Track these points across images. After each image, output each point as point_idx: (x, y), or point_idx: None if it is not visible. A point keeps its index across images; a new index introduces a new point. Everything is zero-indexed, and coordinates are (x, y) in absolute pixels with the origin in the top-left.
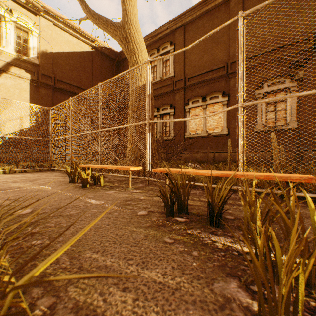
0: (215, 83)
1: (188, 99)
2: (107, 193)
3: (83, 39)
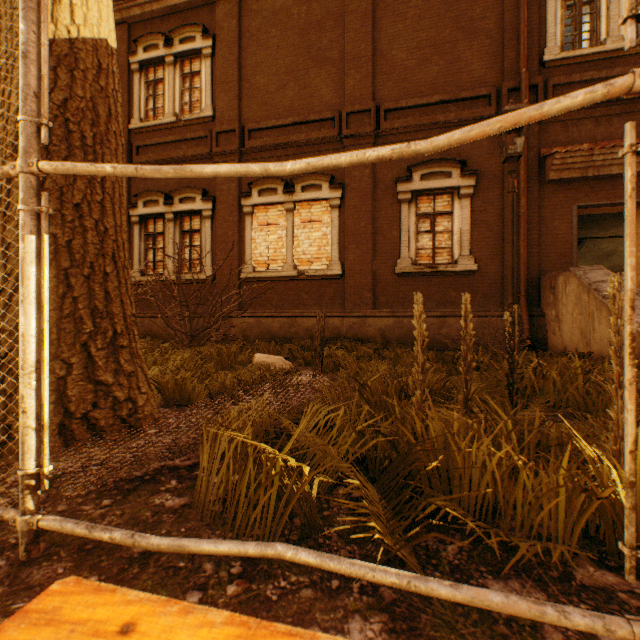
0: (313, 154)
1: (251, 182)
2: None
3: None
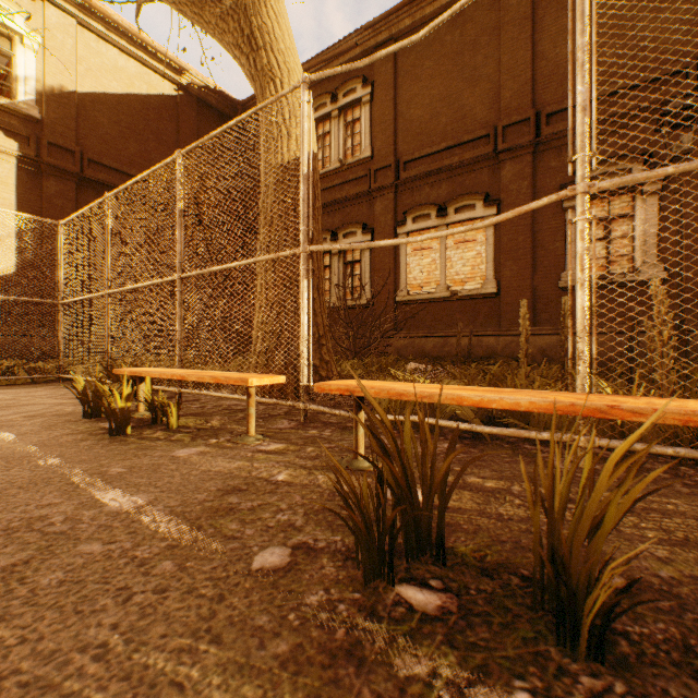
0: (466, 175)
1: (405, 211)
2: (176, 456)
3: (154, 65)
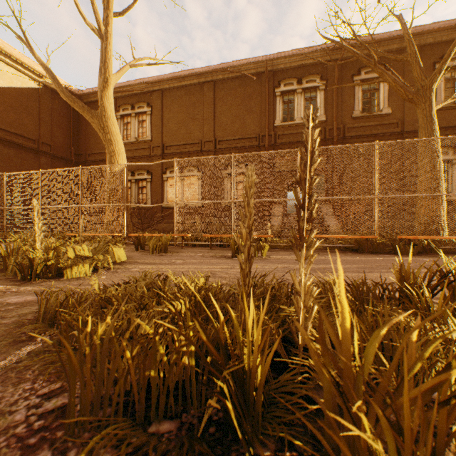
0: (191, 157)
1: (167, 168)
2: None
3: (26, 72)
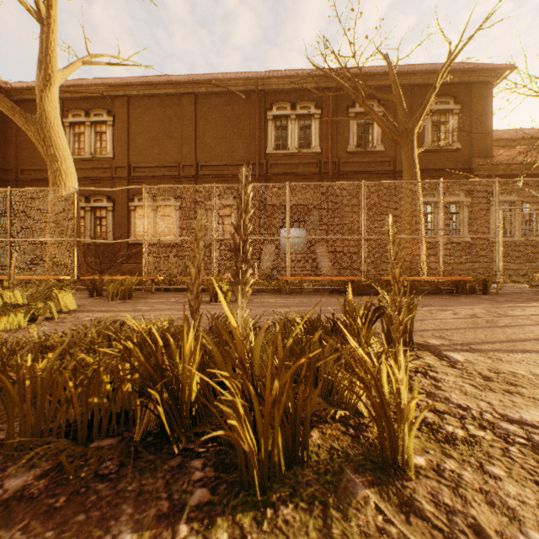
0: (167, 183)
1: (134, 194)
2: None
3: None
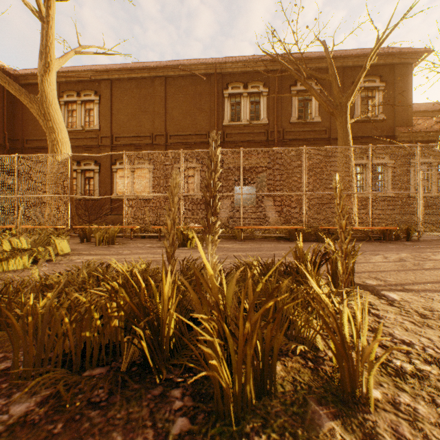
0: (142, 149)
1: (116, 159)
2: None
3: None
